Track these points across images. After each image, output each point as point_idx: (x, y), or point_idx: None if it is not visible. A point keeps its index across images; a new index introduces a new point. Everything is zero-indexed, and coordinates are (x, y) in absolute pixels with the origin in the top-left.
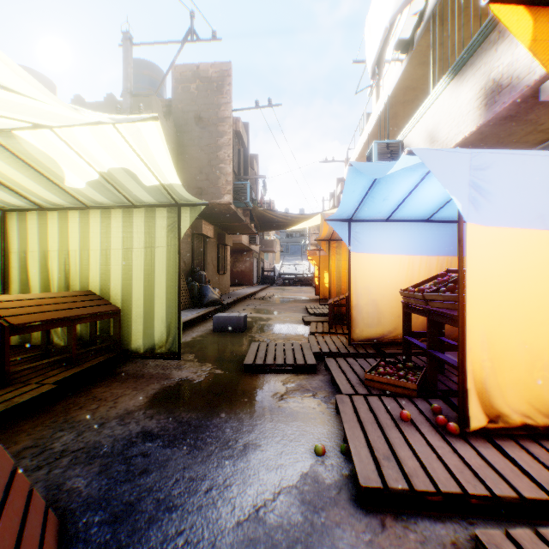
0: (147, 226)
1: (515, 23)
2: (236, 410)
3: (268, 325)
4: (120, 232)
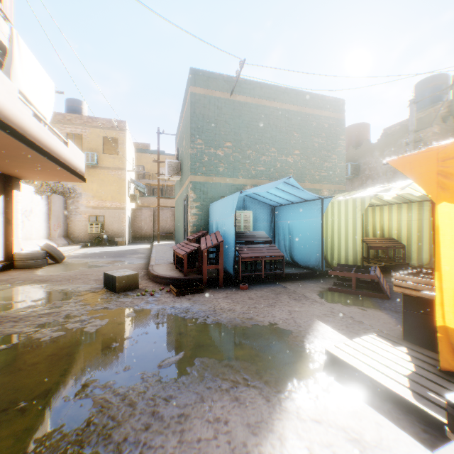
0: (418, 210)
1: None
2: None
3: None
4: (405, 213)
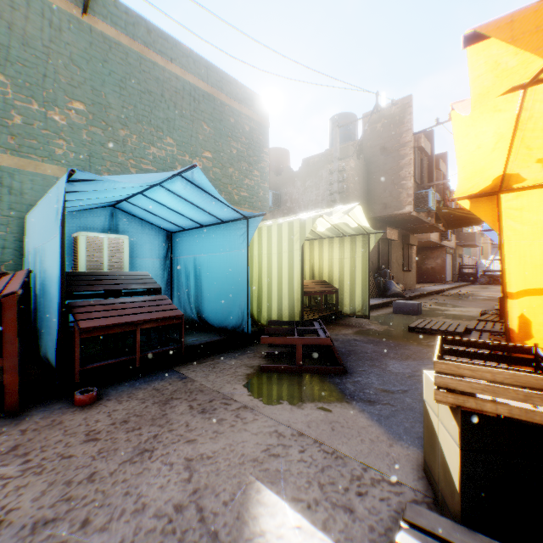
0: (351, 246)
1: (463, 203)
2: (398, 341)
3: (442, 314)
4: (338, 250)
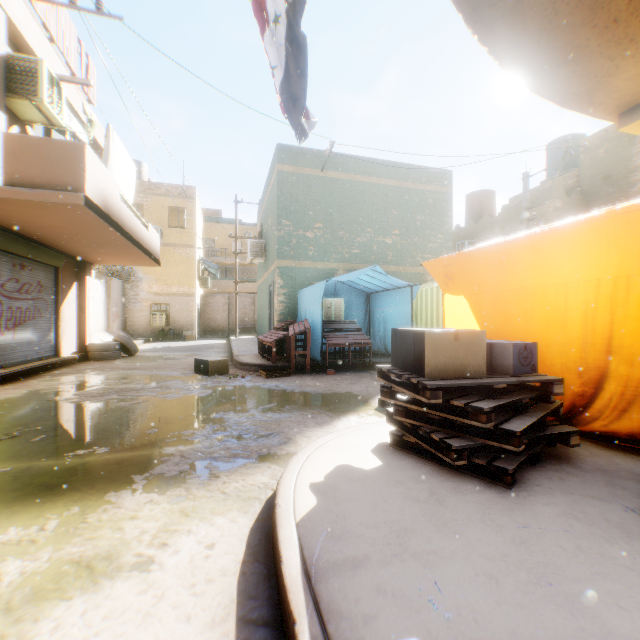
0: None
1: None
2: None
3: None
4: None
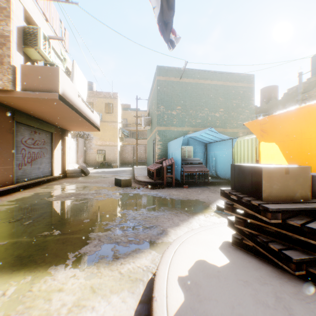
0: None
1: None
2: None
3: None
4: None
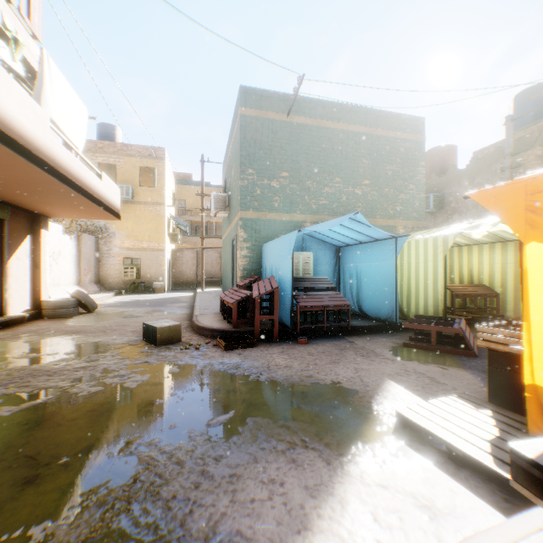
0: (514, 251)
1: None
2: None
3: None
4: (498, 255)
